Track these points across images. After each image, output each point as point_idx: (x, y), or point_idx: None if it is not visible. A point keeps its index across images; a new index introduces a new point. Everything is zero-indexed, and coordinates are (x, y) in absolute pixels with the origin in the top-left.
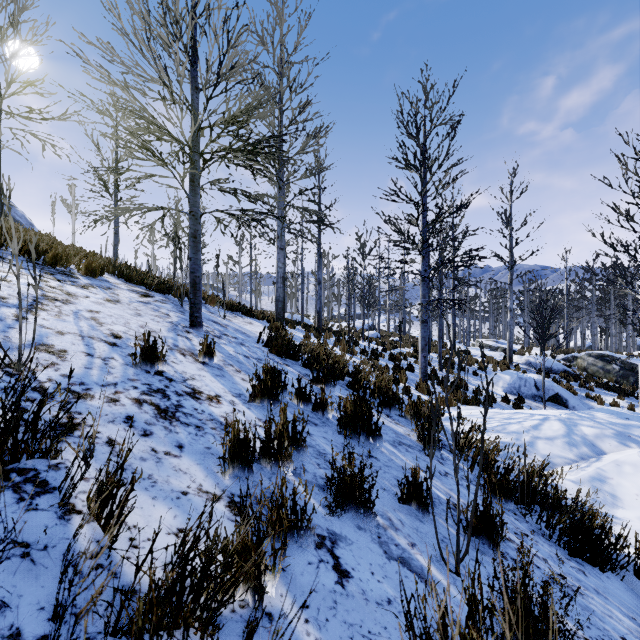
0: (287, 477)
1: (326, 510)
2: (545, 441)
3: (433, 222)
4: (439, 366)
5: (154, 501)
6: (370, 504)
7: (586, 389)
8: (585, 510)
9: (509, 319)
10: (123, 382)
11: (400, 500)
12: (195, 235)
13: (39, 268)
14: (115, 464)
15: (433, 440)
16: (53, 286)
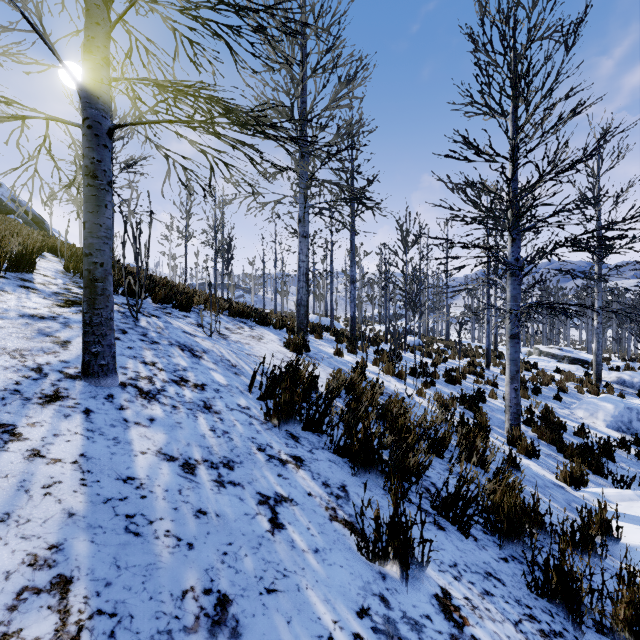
0: None
1: None
2: None
3: (536, 183)
4: None
5: None
6: None
7: None
8: None
9: (596, 325)
10: None
11: None
12: (92, 171)
13: None
14: None
15: None
16: None
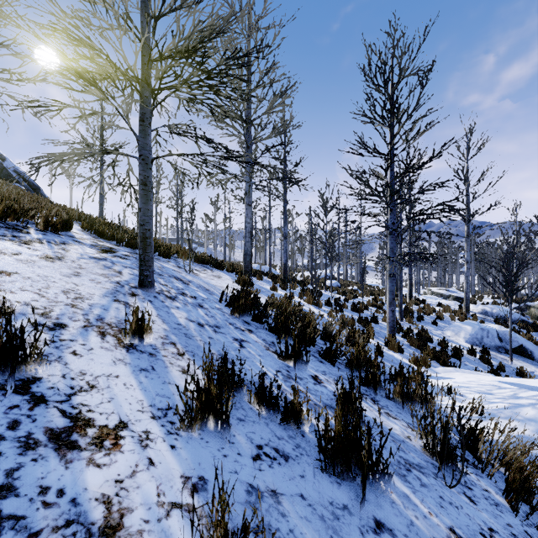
0: None
1: None
2: None
3: (403, 173)
4: (400, 316)
5: None
6: None
7: None
8: None
9: (466, 270)
10: None
11: None
12: (145, 182)
13: None
14: None
15: (451, 456)
16: None
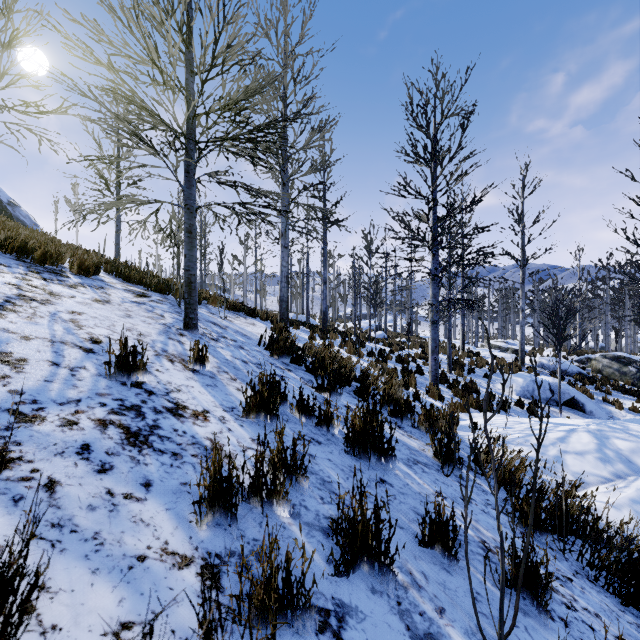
0: (282, 520)
1: (331, 568)
2: (574, 456)
3: (444, 218)
4: (449, 368)
5: (94, 577)
6: (387, 561)
7: (603, 392)
8: (637, 547)
9: (521, 319)
10: (89, 398)
11: (421, 543)
12: (190, 230)
13: (25, 266)
14: (49, 519)
15: (452, 458)
16: (35, 285)
